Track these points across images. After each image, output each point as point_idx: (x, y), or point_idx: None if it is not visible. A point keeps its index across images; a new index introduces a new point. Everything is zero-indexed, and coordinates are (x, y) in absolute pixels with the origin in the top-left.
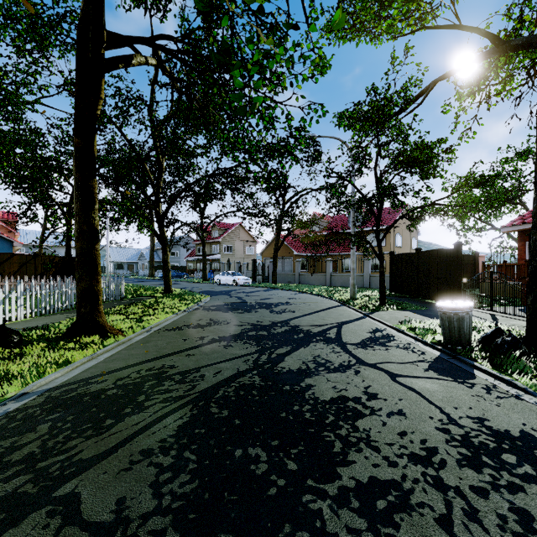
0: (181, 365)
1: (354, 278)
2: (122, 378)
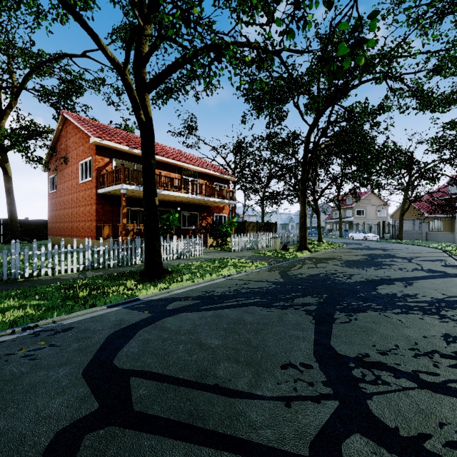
0: (340, 257)
1: None
2: (323, 257)
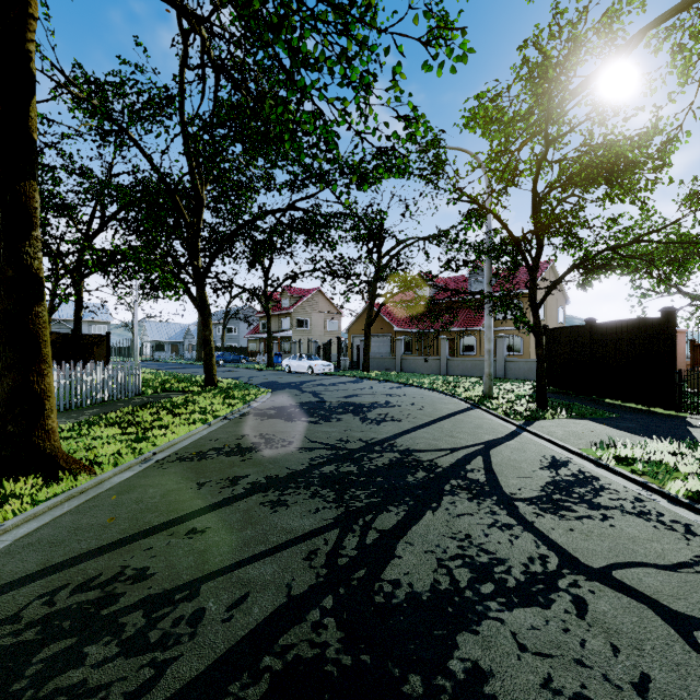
0: (163, 569)
1: (490, 364)
2: None
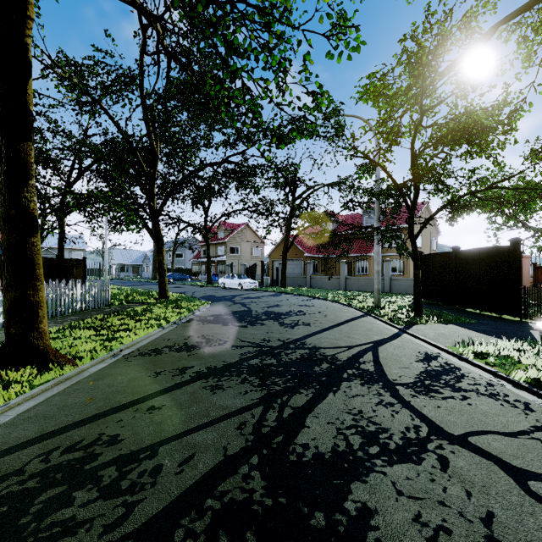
0: (130, 436)
1: (379, 282)
2: (4, 477)
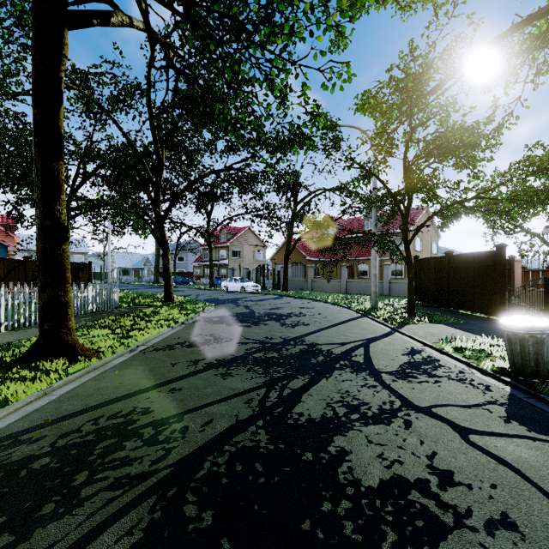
0: (159, 408)
1: (376, 285)
2: (67, 434)
